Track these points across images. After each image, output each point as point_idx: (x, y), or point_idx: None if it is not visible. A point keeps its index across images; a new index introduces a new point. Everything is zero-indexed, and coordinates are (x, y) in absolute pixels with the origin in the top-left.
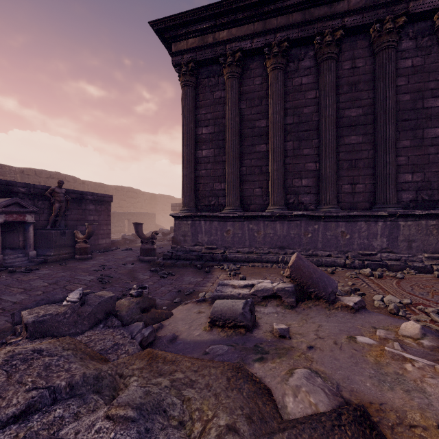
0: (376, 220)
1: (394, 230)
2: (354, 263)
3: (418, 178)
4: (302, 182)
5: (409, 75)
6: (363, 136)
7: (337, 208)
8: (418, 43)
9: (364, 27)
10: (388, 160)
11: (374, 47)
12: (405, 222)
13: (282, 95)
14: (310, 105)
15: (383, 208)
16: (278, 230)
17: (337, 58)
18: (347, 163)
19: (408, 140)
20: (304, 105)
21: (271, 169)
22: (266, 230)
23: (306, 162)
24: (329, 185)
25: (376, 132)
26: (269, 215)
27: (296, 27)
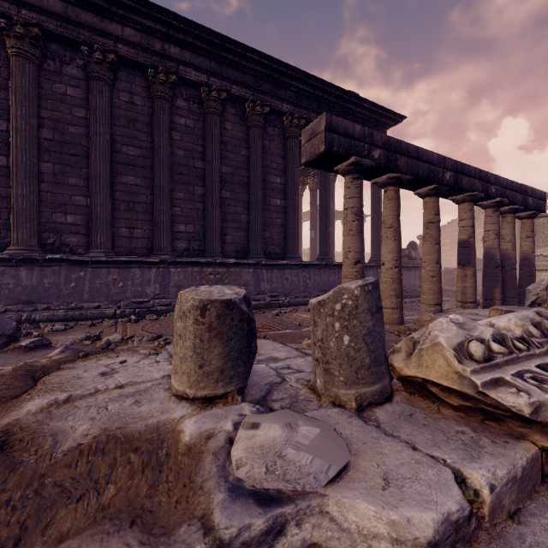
0: (150, 267)
1: (166, 276)
2: (125, 313)
3: (190, 230)
4: (67, 219)
5: (184, 132)
6: (142, 179)
7: (111, 252)
8: (190, 107)
9: (141, 66)
10: (163, 208)
11: (151, 91)
12: (176, 269)
13: (34, 96)
14: (79, 126)
15: (157, 255)
16: (23, 279)
17: (114, 84)
18: (125, 204)
19: (182, 193)
20: (70, 123)
21: (14, 194)
22: (2, 279)
23: (74, 195)
24: (101, 226)
25: (154, 178)
26: (5, 257)
27: (54, 18)
